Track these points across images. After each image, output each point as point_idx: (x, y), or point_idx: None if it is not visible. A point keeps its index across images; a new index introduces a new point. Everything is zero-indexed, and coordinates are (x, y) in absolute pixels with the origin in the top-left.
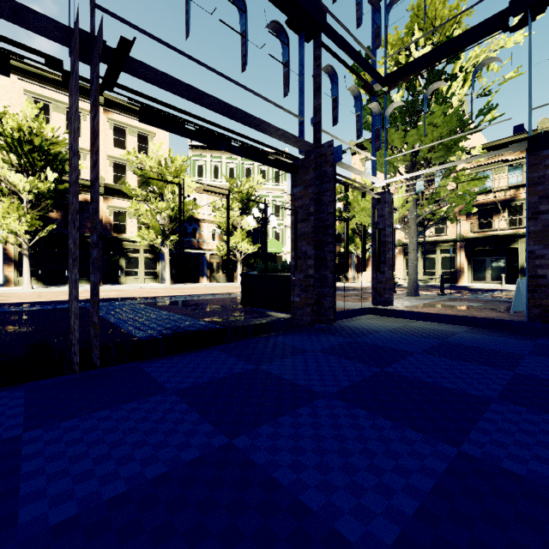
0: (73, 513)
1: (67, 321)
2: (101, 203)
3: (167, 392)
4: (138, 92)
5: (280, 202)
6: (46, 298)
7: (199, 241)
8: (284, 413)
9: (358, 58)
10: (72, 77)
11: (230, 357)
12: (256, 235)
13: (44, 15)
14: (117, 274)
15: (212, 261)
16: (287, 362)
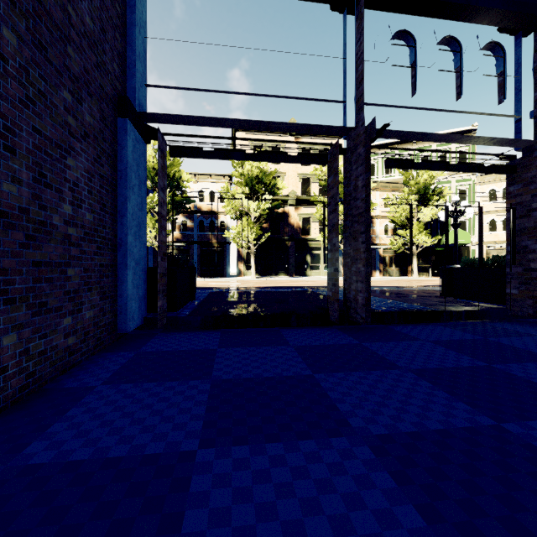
0: (420, 368)
1: (315, 298)
2: (293, 212)
3: (423, 340)
4: (379, 147)
5: (465, 187)
6: (272, 284)
7: (371, 237)
8: (526, 361)
9: None
10: (351, 154)
11: (455, 330)
12: (435, 226)
13: (341, 127)
14: (304, 268)
15: (384, 255)
16: (514, 339)
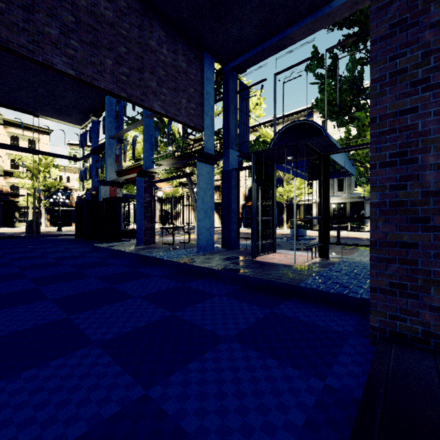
0: None
1: None
2: (2, 181)
3: None
4: None
5: None
6: None
7: (72, 201)
8: None
9: (62, 156)
10: None
11: None
12: None
13: None
14: (13, 221)
15: None
16: None
